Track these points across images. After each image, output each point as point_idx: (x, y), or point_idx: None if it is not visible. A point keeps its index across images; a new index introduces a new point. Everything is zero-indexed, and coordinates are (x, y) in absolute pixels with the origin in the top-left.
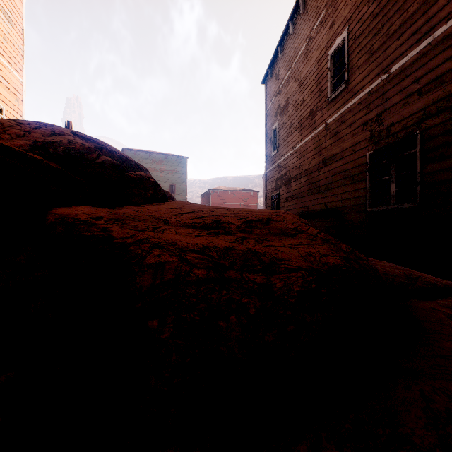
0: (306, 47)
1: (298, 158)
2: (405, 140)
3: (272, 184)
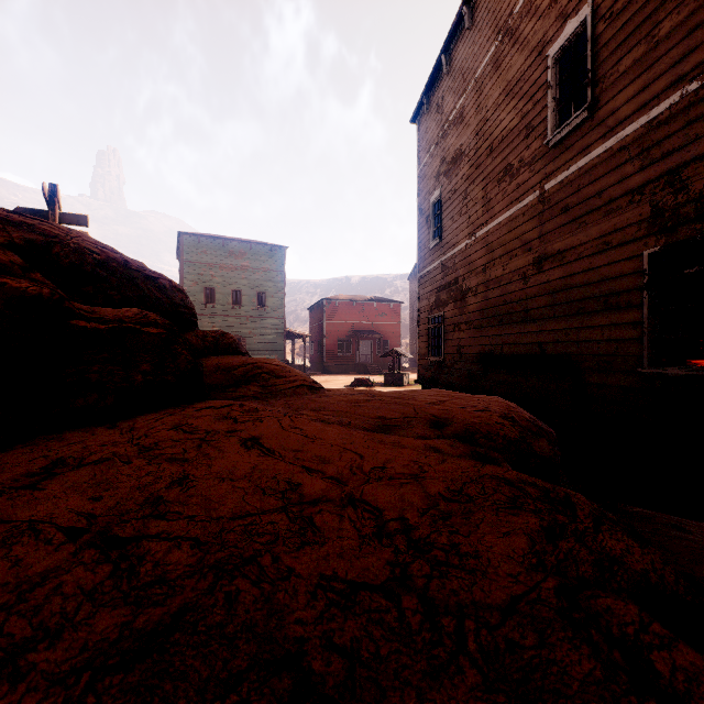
0: (499, 49)
1: (481, 254)
2: None
3: (431, 298)
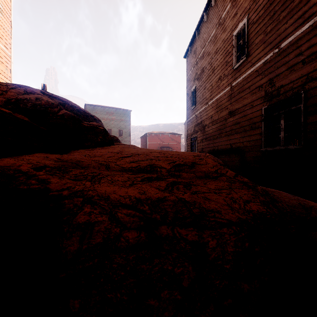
0: (216, 31)
1: (210, 111)
2: (292, 98)
3: (192, 130)
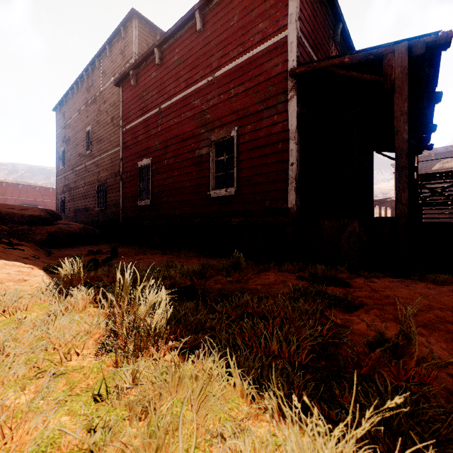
0: (78, 115)
1: (75, 177)
2: (105, 185)
3: (61, 189)
